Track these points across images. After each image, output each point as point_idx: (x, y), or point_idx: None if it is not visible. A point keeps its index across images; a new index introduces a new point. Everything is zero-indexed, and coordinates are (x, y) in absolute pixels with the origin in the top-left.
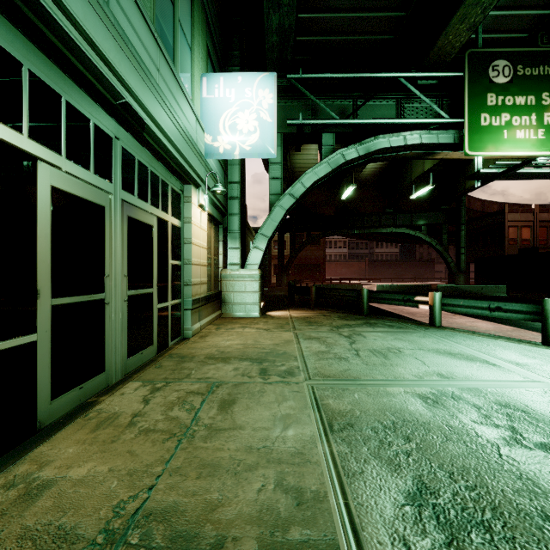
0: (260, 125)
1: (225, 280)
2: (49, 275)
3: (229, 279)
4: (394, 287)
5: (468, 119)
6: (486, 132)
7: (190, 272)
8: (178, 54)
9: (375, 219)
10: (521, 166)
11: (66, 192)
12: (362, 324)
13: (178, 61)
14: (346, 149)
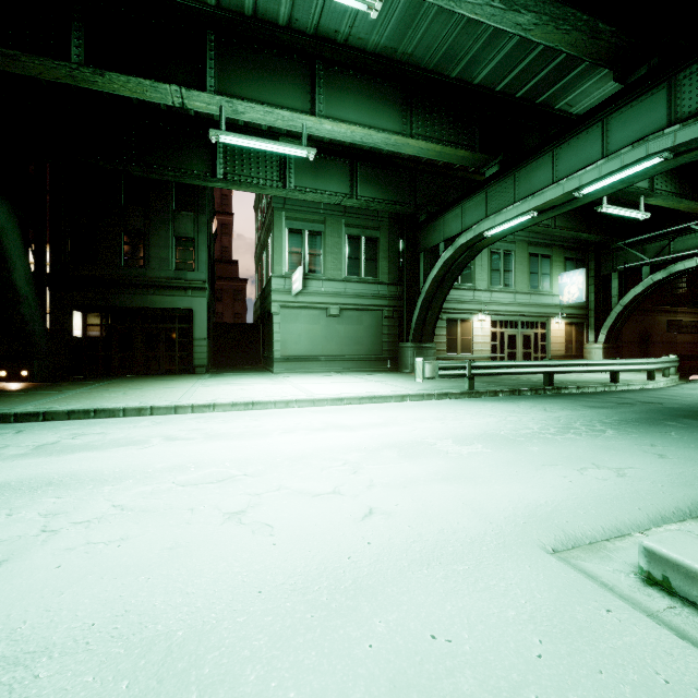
0: (578, 290)
1: (585, 350)
2: (506, 347)
3: (587, 349)
4: None
5: None
6: None
7: (550, 346)
8: (541, 284)
9: None
10: None
11: (509, 334)
12: None
13: (541, 286)
14: (655, 275)
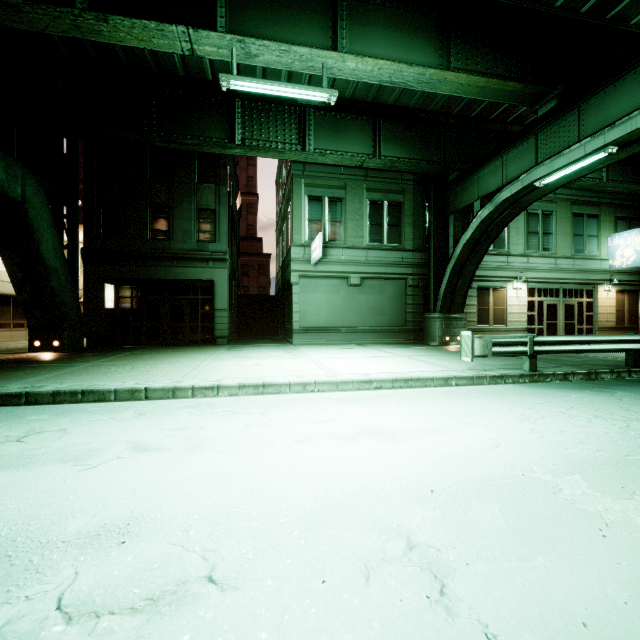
0: (635, 252)
1: None
2: (545, 318)
3: None
4: None
5: None
6: None
7: (597, 317)
8: (587, 247)
9: None
10: None
11: (548, 304)
12: None
13: (587, 249)
14: None
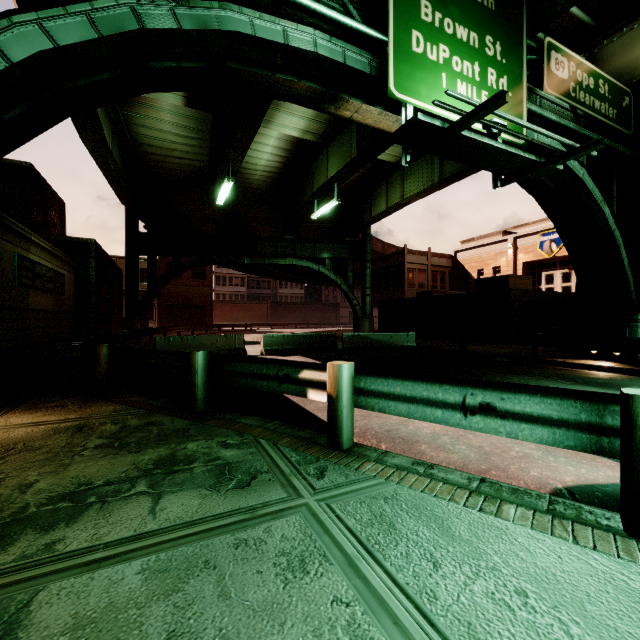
0: None
1: None
2: None
3: None
4: (288, 337)
5: (394, 29)
6: (420, 66)
7: None
8: None
9: (272, 246)
10: (483, 110)
11: None
12: (141, 474)
13: None
14: (147, 3)
